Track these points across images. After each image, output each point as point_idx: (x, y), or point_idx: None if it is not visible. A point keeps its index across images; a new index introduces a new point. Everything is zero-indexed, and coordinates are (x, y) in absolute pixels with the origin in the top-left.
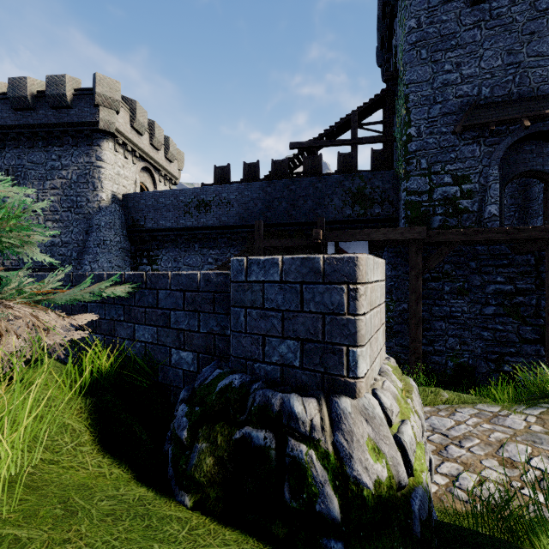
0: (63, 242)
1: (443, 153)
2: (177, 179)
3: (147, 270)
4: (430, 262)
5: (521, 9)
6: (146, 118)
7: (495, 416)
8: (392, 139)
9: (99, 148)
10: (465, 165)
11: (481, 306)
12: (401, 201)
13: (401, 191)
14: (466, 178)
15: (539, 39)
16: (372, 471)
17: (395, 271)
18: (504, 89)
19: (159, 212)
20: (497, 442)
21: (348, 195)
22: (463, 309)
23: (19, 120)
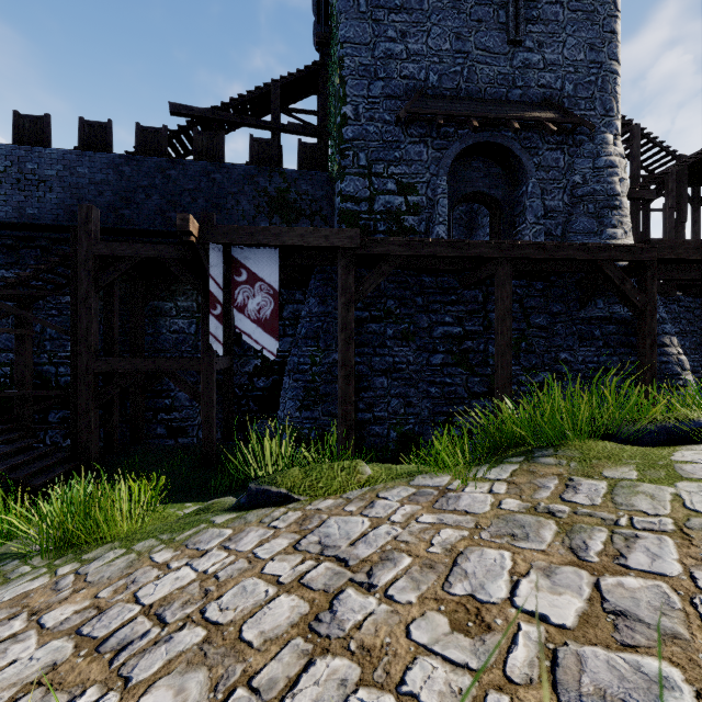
0: None
1: (386, 150)
2: None
3: None
4: (365, 284)
5: None
6: None
7: (443, 494)
8: (328, 134)
9: None
10: (411, 170)
11: (429, 355)
12: (336, 211)
13: (336, 198)
14: (412, 188)
15: (486, 30)
16: None
17: (324, 306)
18: (453, 81)
19: None
20: (447, 553)
21: (264, 198)
22: (409, 359)
23: None
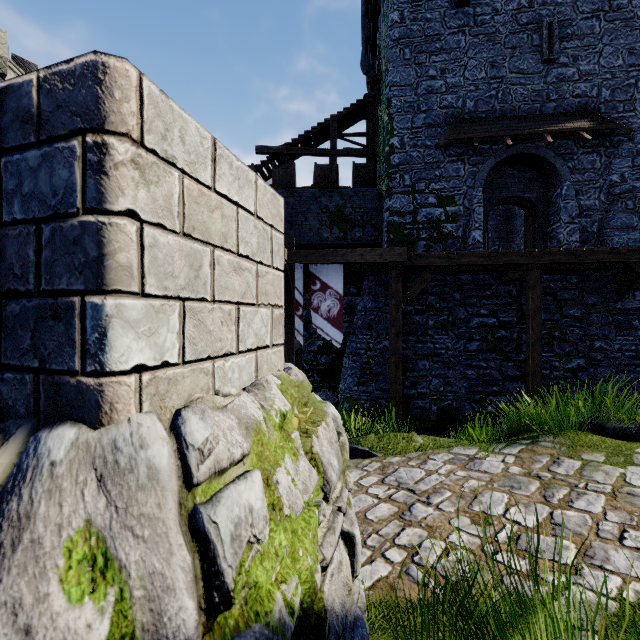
0: None
1: (427, 170)
2: None
3: None
4: (411, 289)
5: (503, 20)
6: None
7: (471, 460)
8: (376, 154)
9: None
10: (450, 185)
11: (465, 342)
12: (384, 222)
13: (384, 211)
14: (450, 200)
15: (520, 54)
16: (47, 636)
17: (376, 303)
18: (488, 105)
19: None
20: (471, 492)
21: (326, 214)
22: (447, 345)
23: None
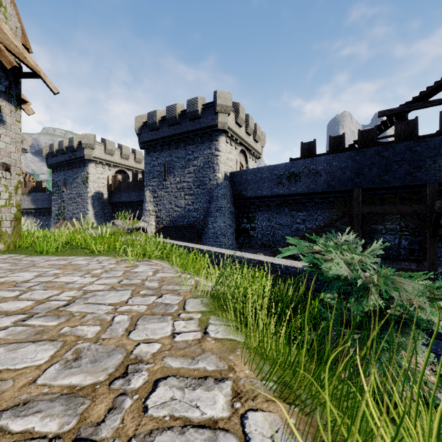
0: (195, 208)
1: None
2: (260, 154)
3: (246, 227)
4: None
5: None
6: (244, 114)
7: None
8: None
9: (216, 142)
10: None
11: None
12: None
13: None
14: None
15: None
16: None
17: None
18: None
19: (256, 184)
20: None
21: None
22: None
23: (171, 132)
